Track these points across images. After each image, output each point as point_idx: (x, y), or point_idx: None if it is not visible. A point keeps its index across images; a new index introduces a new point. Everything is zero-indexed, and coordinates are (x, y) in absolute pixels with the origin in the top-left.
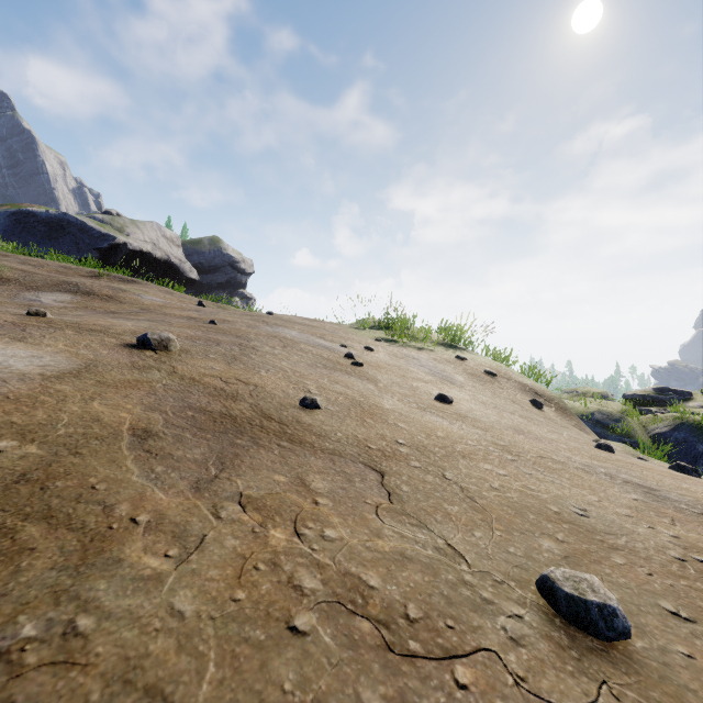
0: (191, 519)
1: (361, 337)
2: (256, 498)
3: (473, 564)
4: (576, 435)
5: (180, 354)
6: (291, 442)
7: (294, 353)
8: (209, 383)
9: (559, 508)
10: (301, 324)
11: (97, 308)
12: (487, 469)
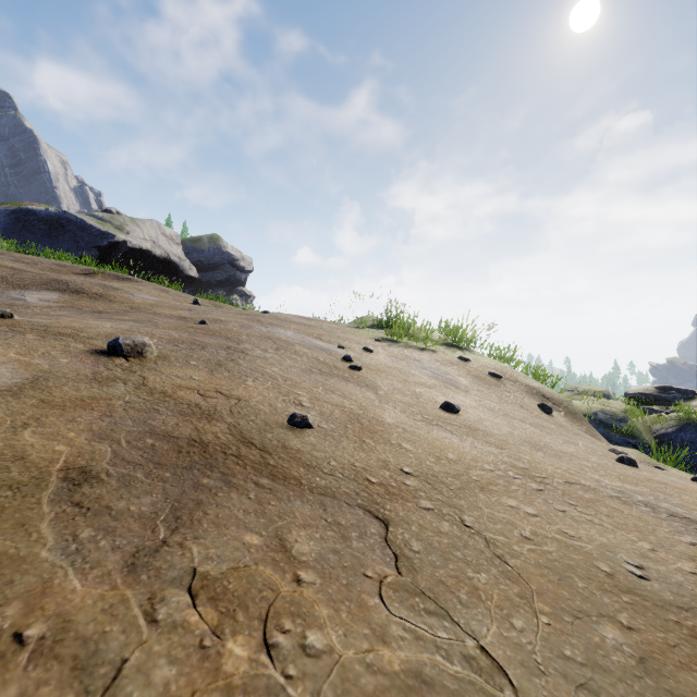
0: (111, 626)
1: (360, 337)
2: (215, 577)
3: (521, 686)
4: (591, 444)
5: (156, 361)
6: (273, 478)
7: (288, 356)
8: (182, 398)
9: (610, 565)
10: (297, 323)
11: (83, 307)
12: (512, 507)
